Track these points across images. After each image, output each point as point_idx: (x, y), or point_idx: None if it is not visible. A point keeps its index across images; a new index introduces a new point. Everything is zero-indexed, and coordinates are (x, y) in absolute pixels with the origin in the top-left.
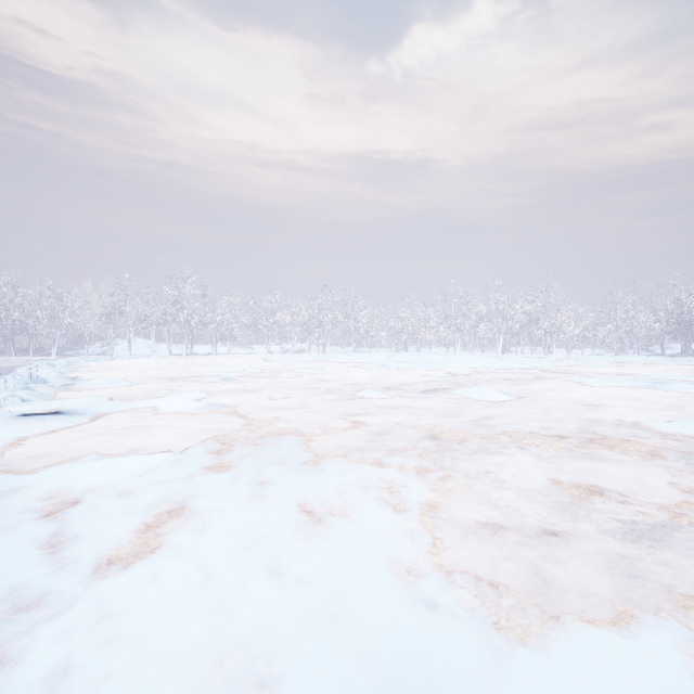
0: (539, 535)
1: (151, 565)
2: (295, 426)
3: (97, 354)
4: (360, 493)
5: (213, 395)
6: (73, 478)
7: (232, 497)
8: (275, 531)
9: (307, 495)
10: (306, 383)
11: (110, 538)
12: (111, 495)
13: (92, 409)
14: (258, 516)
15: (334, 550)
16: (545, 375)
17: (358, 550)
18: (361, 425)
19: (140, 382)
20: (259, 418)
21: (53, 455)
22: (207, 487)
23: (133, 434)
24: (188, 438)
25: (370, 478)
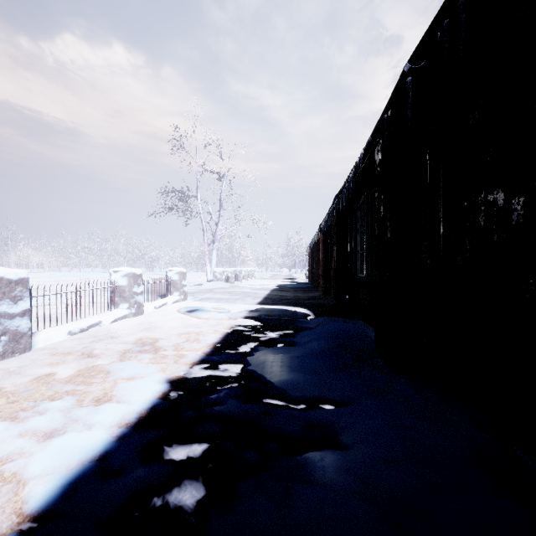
0: None
1: None
2: None
3: None
4: None
5: None
6: None
7: None
8: None
9: None
10: None
11: None
12: None
13: None
14: None
15: None
16: None
17: None
18: None
19: None
20: None
21: None
22: None
23: None
24: None
25: None
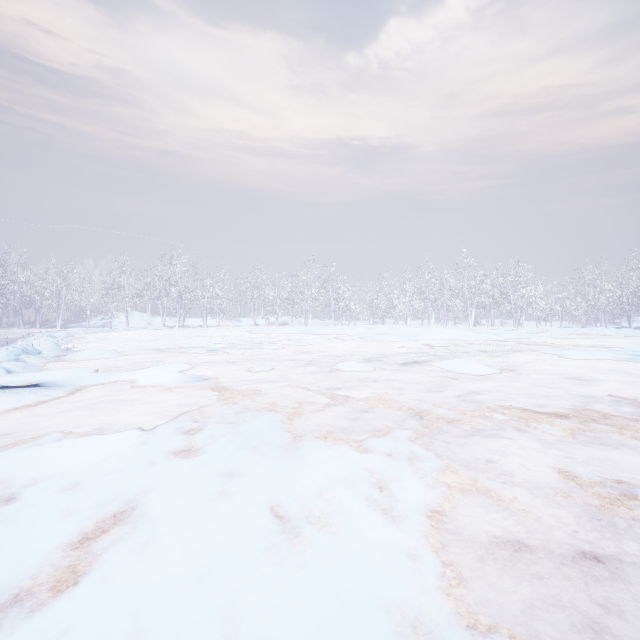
0: (572, 555)
1: (64, 611)
2: (274, 401)
3: (97, 326)
4: (344, 491)
5: (196, 366)
6: (19, 466)
7: (192, 495)
8: (238, 552)
9: (281, 492)
10: (288, 354)
11: (28, 559)
12: (53, 489)
13: (72, 381)
14: (219, 526)
15: (312, 587)
16: (521, 347)
17: (343, 588)
18: (343, 401)
19: (130, 353)
20: (238, 391)
21: (15, 434)
22: (166, 480)
23: (108, 408)
24: (162, 414)
25: (354, 469)
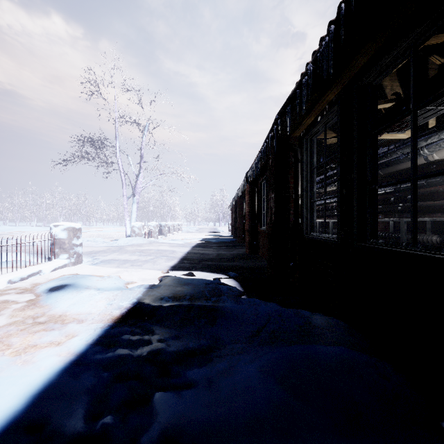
0: None
1: None
2: None
3: None
4: None
5: None
6: None
7: None
8: None
9: None
10: None
11: None
12: None
13: None
14: None
15: None
16: None
17: None
18: None
19: None
20: None
21: None
22: None
23: None
24: None
25: None
